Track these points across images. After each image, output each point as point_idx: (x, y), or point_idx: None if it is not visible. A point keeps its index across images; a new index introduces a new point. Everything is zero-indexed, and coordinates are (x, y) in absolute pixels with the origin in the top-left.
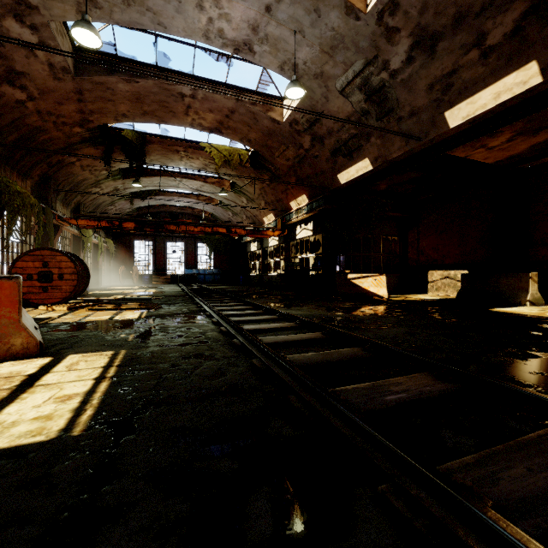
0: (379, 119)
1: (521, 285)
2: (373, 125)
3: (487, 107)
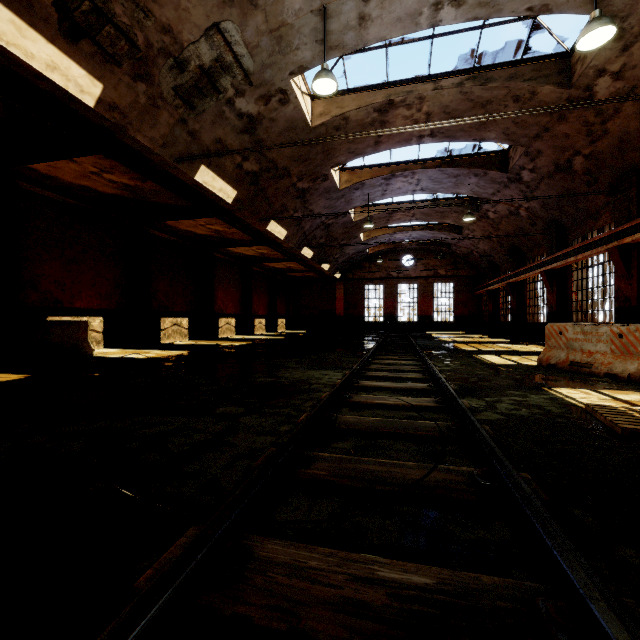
0: (177, 92)
1: (80, 334)
2: (166, 83)
3: (214, 190)
